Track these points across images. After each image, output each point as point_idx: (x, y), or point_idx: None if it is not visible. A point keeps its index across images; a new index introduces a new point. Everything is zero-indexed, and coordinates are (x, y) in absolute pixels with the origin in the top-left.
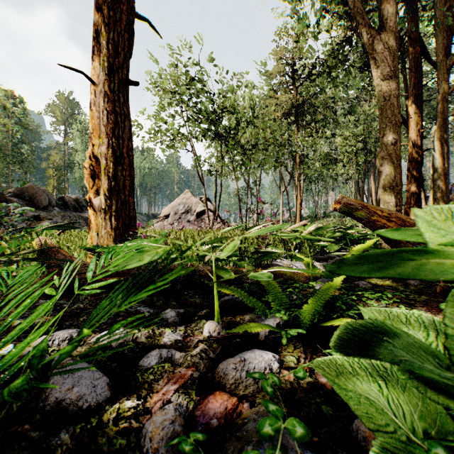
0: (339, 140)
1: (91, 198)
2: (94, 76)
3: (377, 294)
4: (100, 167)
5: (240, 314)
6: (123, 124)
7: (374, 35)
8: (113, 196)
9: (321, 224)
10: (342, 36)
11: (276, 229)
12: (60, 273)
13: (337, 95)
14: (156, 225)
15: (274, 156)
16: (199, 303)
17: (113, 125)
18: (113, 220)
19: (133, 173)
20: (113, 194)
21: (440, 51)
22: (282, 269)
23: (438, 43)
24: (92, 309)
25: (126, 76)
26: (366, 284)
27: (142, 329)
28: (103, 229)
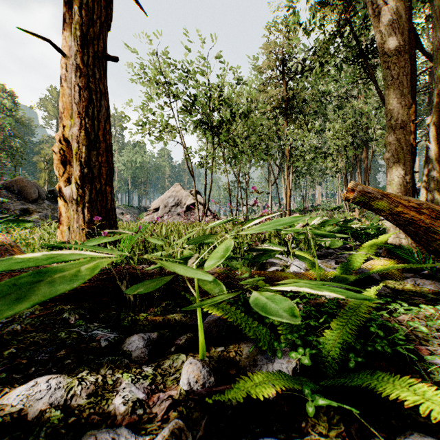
0: (328, 133)
1: (61, 187)
2: (65, 47)
3: (414, 309)
4: (72, 151)
5: (235, 343)
6: (98, 103)
7: (381, 6)
8: (86, 185)
9: (326, 217)
10: (335, 25)
11: (289, 224)
12: (1, 280)
13: (325, 90)
14: (146, 218)
15: (264, 149)
16: (180, 320)
17: (85, 103)
18: (86, 212)
19: (111, 159)
20: (85, 182)
21: (436, 39)
22: (306, 290)
23: (434, 31)
24: (30, 334)
25: (103, 50)
26: (384, 289)
27: (87, 377)
28: (75, 222)
